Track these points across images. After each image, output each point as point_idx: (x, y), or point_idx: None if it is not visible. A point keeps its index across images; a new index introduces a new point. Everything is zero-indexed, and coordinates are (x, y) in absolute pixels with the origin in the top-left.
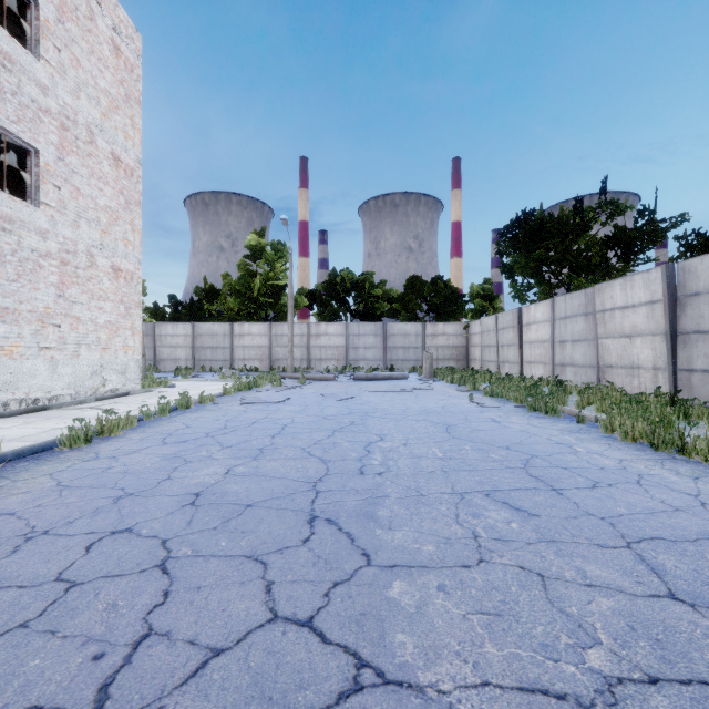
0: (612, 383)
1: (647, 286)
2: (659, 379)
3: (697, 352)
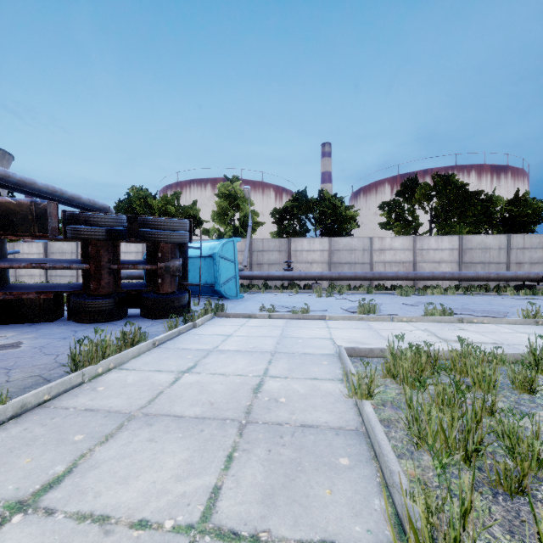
0: (25, 281)
1: (38, 248)
2: (42, 279)
3: (54, 270)
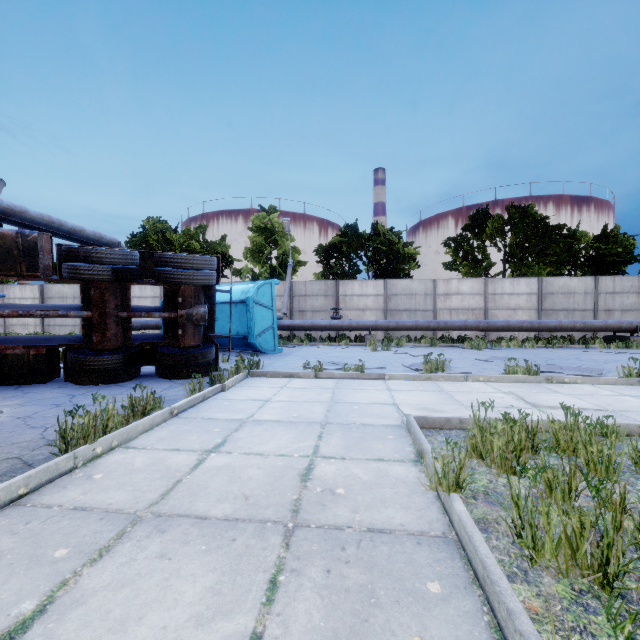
0: (16, 332)
1: (33, 291)
2: (38, 329)
3: (52, 319)
